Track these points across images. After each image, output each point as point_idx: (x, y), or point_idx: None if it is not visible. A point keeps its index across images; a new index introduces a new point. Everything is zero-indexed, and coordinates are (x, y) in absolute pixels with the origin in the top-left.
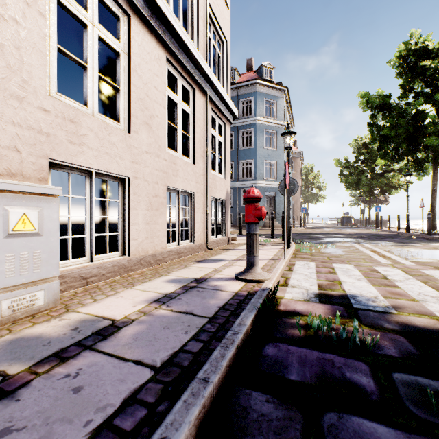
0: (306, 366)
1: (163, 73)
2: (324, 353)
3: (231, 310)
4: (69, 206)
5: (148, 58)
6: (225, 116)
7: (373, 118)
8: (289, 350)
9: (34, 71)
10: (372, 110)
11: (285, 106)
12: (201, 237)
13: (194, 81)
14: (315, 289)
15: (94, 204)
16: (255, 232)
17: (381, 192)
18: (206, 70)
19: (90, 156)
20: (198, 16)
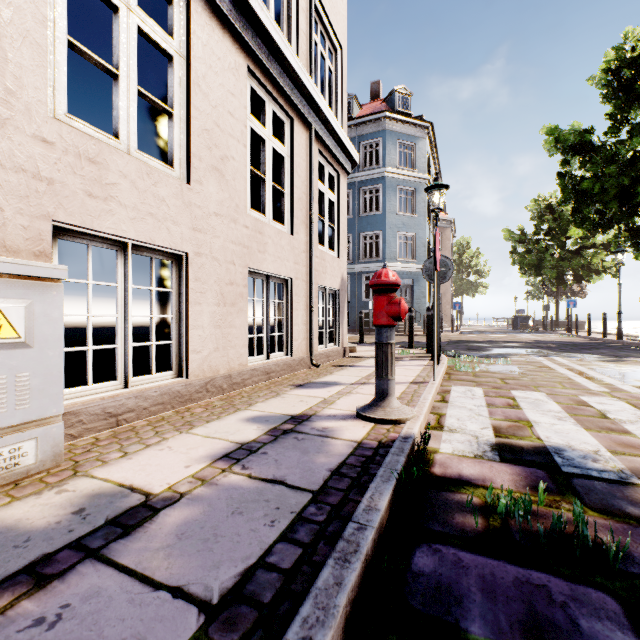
0: (499, 600)
1: (243, 92)
2: (528, 570)
3: (352, 477)
4: (89, 299)
5: (219, 67)
6: (339, 163)
7: (565, 165)
8: (461, 562)
9: (26, 76)
10: (564, 152)
11: (428, 151)
12: (302, 347)
13: (291, 106)
14: (489, 435)
15: (130, 295)
16: (389, 341)
17: (574, 278)
18: (311, 89)
19: (122, 217)
20: (298, 6)
